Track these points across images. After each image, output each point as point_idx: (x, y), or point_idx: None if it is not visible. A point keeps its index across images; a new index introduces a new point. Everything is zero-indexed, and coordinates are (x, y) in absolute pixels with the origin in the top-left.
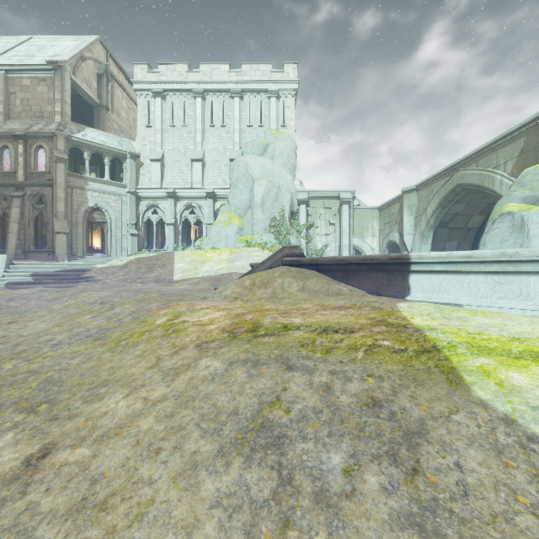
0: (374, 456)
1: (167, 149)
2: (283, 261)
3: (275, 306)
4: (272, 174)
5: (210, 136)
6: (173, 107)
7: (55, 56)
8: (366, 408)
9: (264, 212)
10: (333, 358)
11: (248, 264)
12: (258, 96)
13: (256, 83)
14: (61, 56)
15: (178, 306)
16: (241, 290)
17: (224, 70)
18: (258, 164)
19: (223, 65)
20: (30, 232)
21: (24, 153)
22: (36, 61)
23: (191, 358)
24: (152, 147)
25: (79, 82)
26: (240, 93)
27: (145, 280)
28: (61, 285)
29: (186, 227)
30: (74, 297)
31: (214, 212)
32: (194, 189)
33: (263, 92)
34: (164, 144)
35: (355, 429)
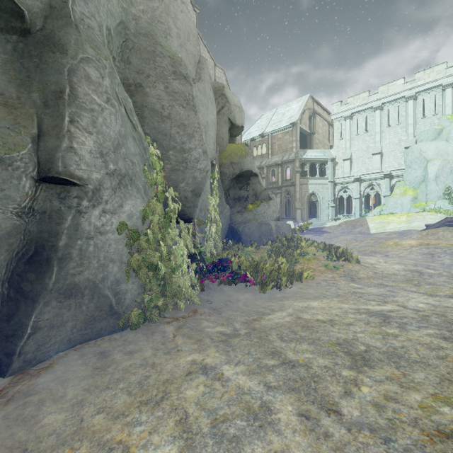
0: (450, 255)
1: (353, 150)
2: (445, 224)
3: (437, 241)
4: (446, 153)
5: (386, 134)
6: (358, 122)
7: (291, 117)
8: (452, 252)
9: (437, 184)
10: (450, 248)
11: (423, 224)
12: (431, 92)
13: (429, 83)
14: (295, 116)
15: (394, 240)
16: (420, 236)
17: (399, 84)
18: (431, 148)
19: (398, 80)
20: (283, 209)
21: (281, 171)
22: (283, 124)
23: (409, 248)
24: (343, 151)
25: (302, 126)
26: (414, 96)
27: (354, 233)
28: (317, 234)
29: (366, 198)
30: (339, 238)
31: (390, 187)
32: (374, 174)
33: (437, 87)
34: (351, 147)
35: (448, 253)
